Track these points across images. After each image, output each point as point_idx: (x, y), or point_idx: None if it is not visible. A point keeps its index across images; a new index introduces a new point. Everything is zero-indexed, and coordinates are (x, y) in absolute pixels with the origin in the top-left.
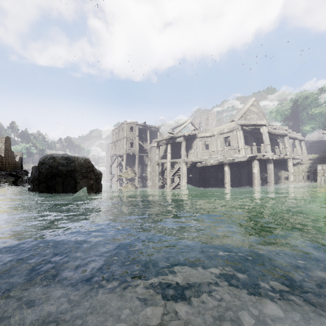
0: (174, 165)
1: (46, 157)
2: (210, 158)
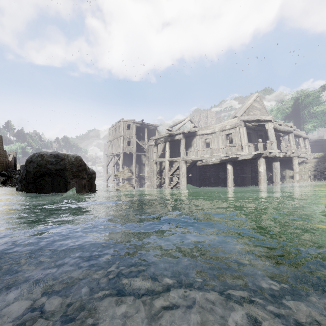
0: (173, 164)
1: (33, 155)
2: (211, 156)
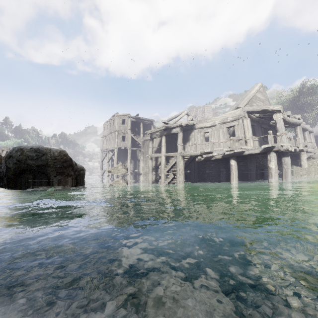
0: (170, 159)
1: (13, 149)
2: (212, 150)
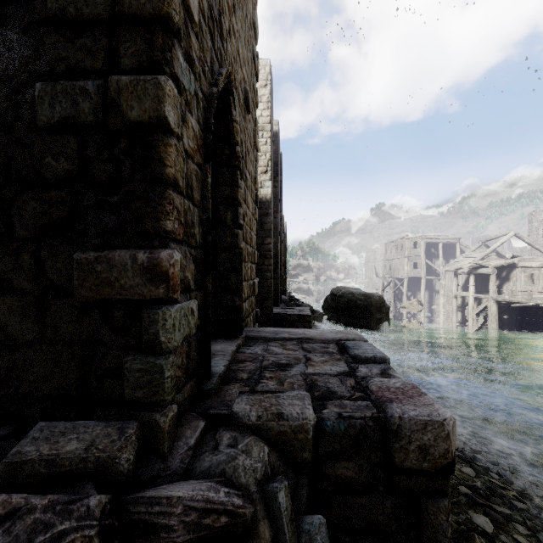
0: (482, 299)
1: (344, 292)
2: (528, 300)
